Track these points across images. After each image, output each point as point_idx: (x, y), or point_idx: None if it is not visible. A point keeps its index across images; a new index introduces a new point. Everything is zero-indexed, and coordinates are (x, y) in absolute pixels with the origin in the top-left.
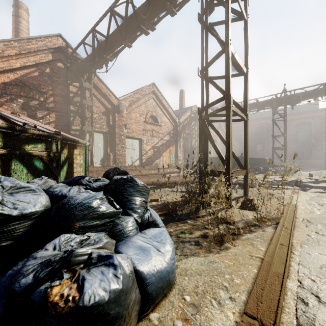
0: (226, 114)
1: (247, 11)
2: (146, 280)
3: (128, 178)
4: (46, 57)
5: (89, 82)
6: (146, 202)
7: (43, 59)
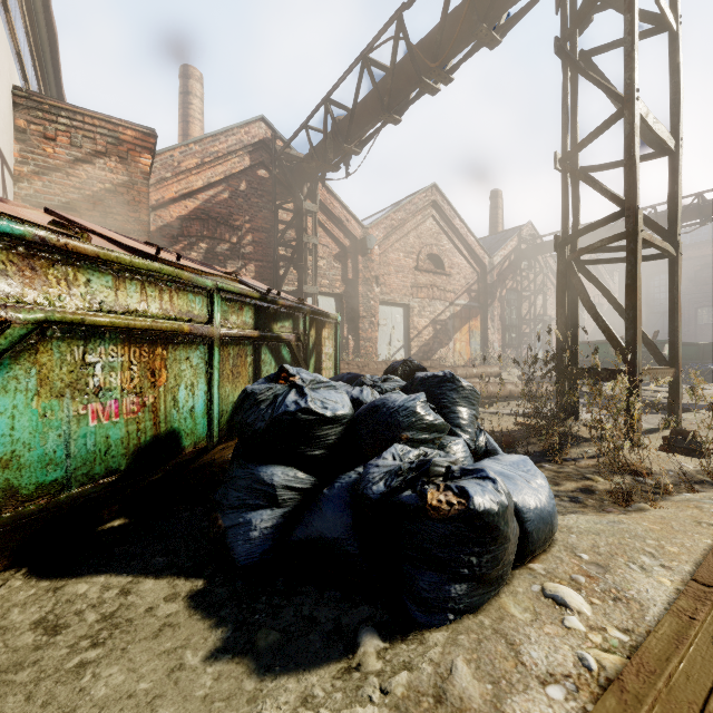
0: (627, 248)
1: (677, 10)
2: (523, 514)
3: (446, 376)
4: (241, 163)
5: (310, 198)
6: (476, 418)
7: (236, 168)
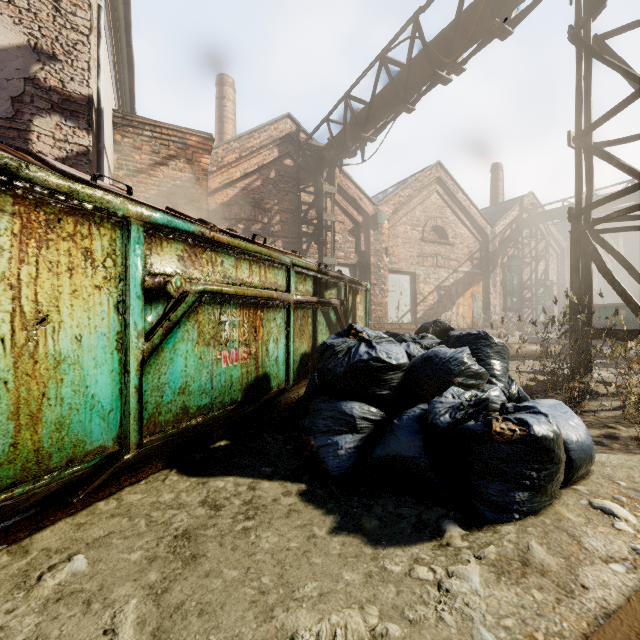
0: None
1: None
2: (567, 445)
3: (480, 334)
4: (271, 155)
5: (328, 181)
6: (507, 370)
7: (267, 159)
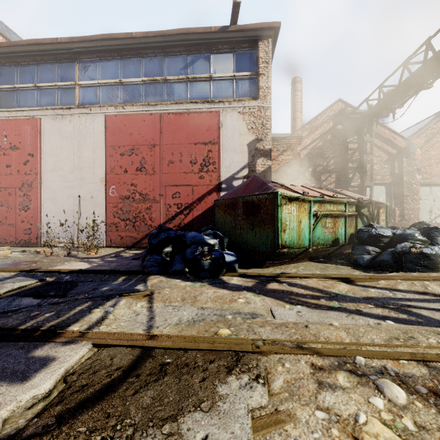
0: None
1: None
2: None
3: (433, 227)
4: (328, 126)
5: (368, 132)
6: None
7: (325, 129)
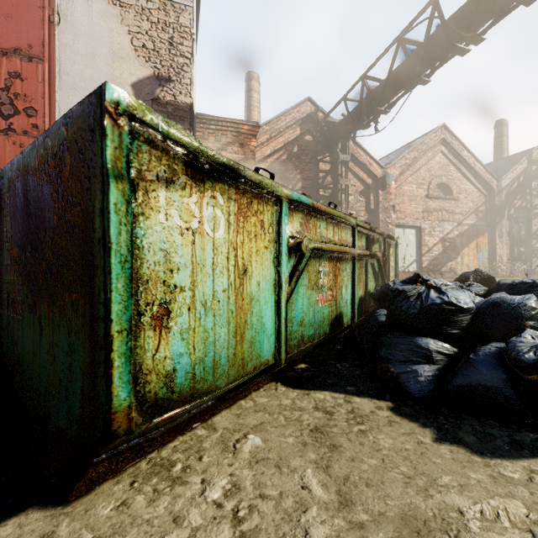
0: None
1: None
2: None
3: (535, 282)
4: (294, 133)
5: (342, 151)
6: None
7: (291, 137)
